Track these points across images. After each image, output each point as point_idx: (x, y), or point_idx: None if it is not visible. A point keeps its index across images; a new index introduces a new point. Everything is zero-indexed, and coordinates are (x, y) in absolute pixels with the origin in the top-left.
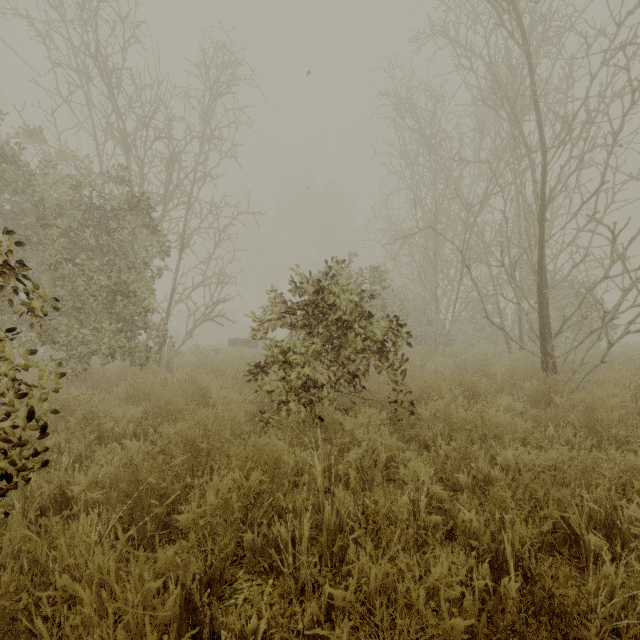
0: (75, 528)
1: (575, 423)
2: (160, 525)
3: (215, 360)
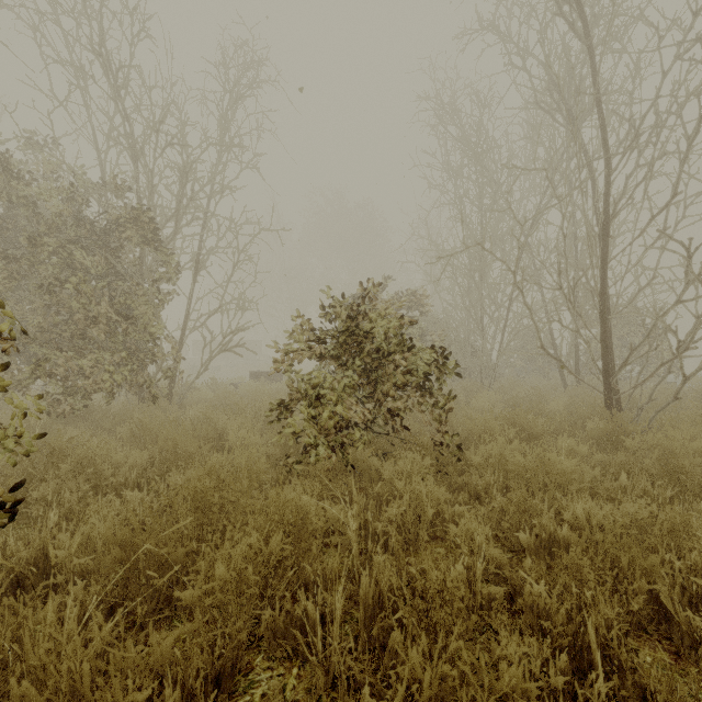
0: (42, 616)
1: (650, 470)
2: (161, 599)
3: (234, 396)
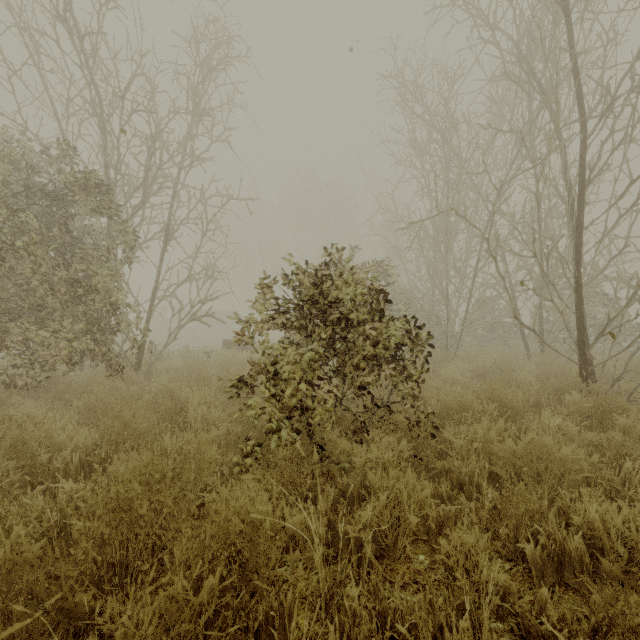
0: None
1: None
2: None
3: (202, 365)
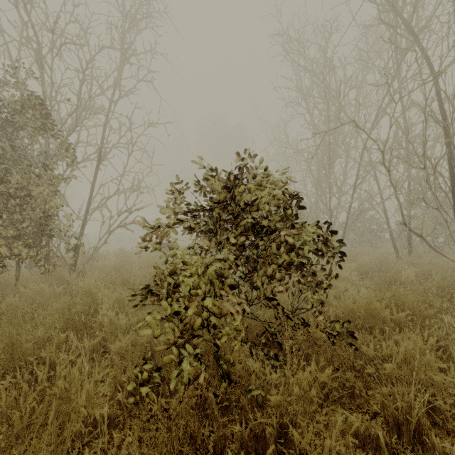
0: None
1: None
2: None
3: (129, 265)
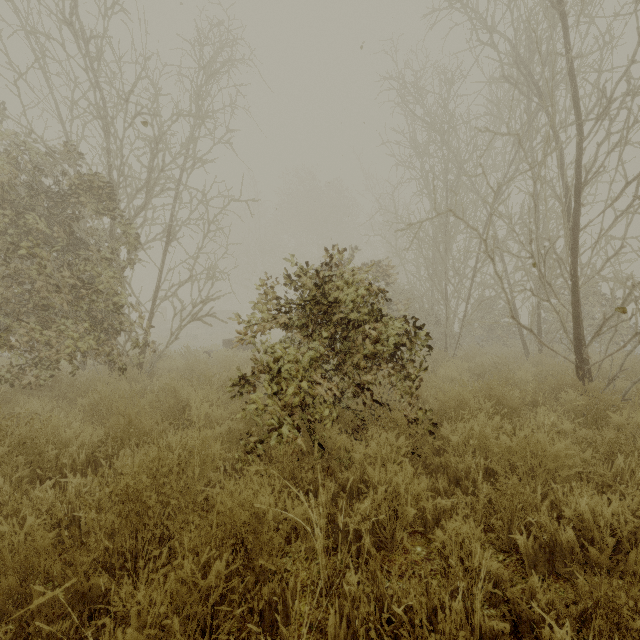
0: None
1: None
2: None
3: (204, 364)
